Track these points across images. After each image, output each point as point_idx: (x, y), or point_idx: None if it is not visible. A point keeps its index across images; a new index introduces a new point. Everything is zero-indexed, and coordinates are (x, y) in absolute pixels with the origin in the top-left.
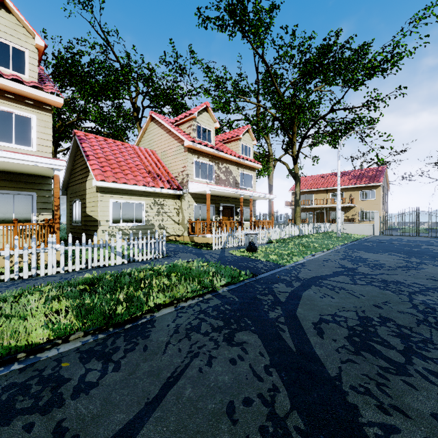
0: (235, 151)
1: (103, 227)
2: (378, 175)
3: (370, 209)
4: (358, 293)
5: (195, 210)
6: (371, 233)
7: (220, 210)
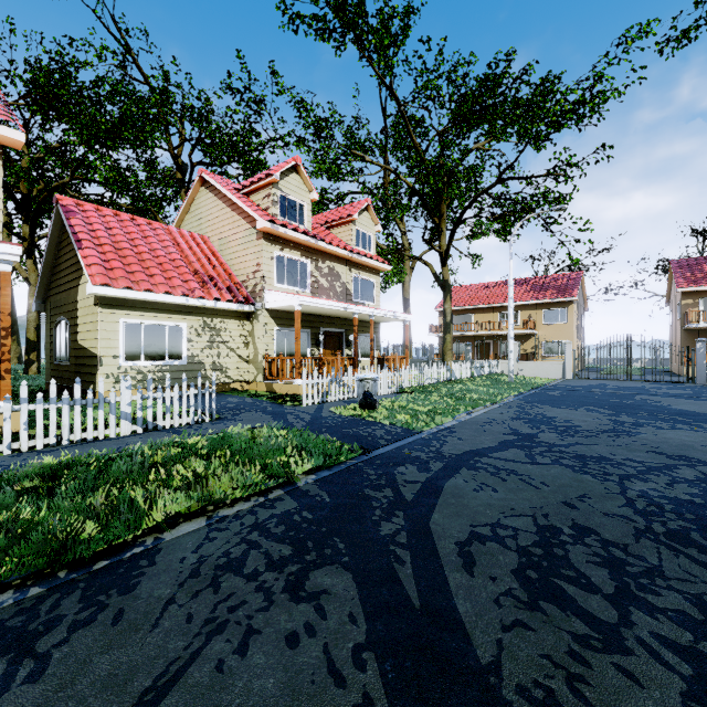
0: (345, 241)
1: (108, 368)
2: (571, 285)
3: (559, 337)
4: (539, 481)
5: (276, 338)
6: (560, 376)
7: (320, 339)
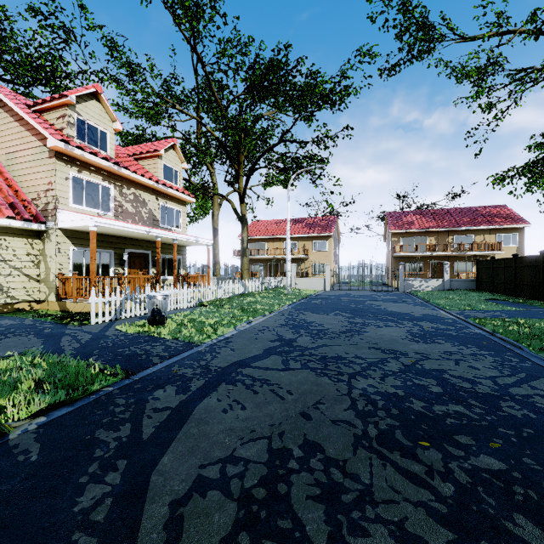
0: (152, 173)
1: None
2: (330, 225)
3: (323, 261)
4: (286, 390)
5: (73, 258)
6: (322, 288)
7: (124, 259)
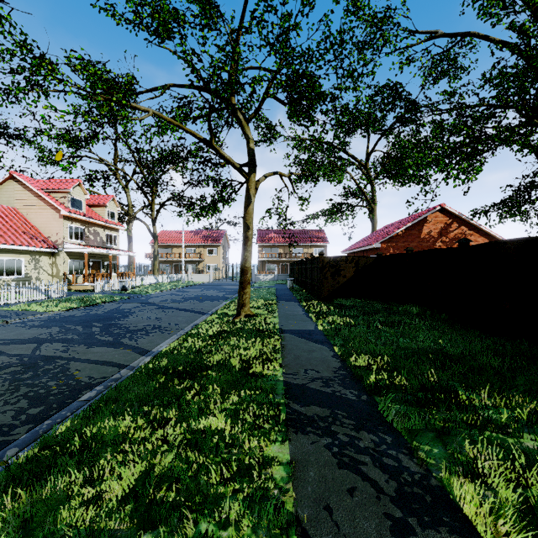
0: (101, 215)
1: None
2: (220, 237)
3: (214, 262)
4: (170, 297)
5: (69, 265)
6: (208, 281)
7: (91, 265)
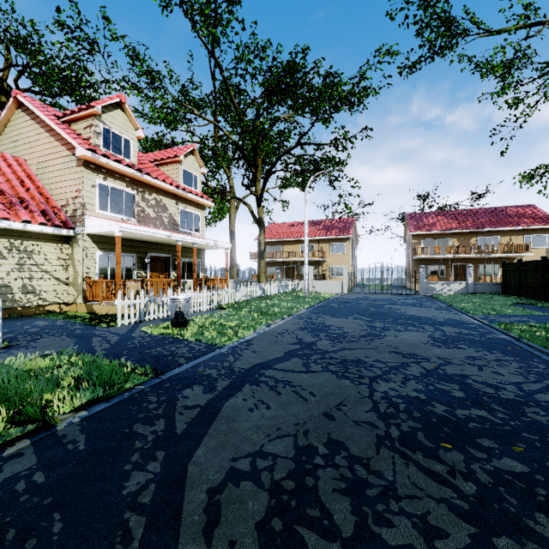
0: (173, 178)
1: None
2: (348, 227)
3: (340, 263)
4: (308, 391)
5: (99, 262)
6: (340, 291)
7: (146, 262)
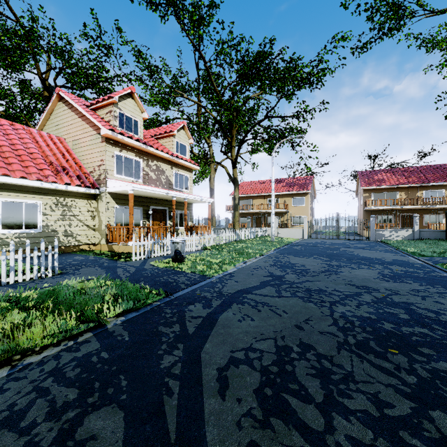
0: (168, 148)
1: None
2: (307, 184)
3: (301, 214)
4: (281, 310)
5: (116, 213)
6: (301, 237)
7: (150, 213)
